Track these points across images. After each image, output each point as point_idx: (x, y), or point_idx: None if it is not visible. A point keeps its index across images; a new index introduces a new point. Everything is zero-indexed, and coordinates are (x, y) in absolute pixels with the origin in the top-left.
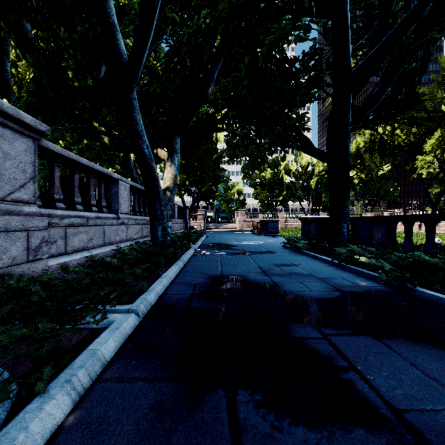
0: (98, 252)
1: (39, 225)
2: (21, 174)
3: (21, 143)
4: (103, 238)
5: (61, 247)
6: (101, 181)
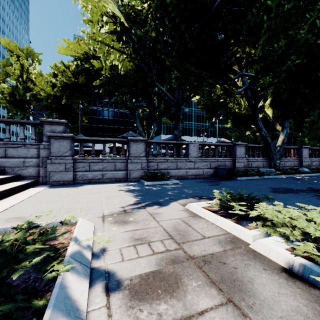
0: (318, 167)
1: (309, 161)
2: (307, 154)
3: (307, 150)
4: (319, 164)
5: (311, 165)
6: (318, 150)
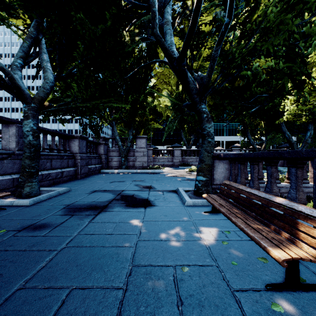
0: None
1: None
2: None
3: None
4: None
5: None
6: None
